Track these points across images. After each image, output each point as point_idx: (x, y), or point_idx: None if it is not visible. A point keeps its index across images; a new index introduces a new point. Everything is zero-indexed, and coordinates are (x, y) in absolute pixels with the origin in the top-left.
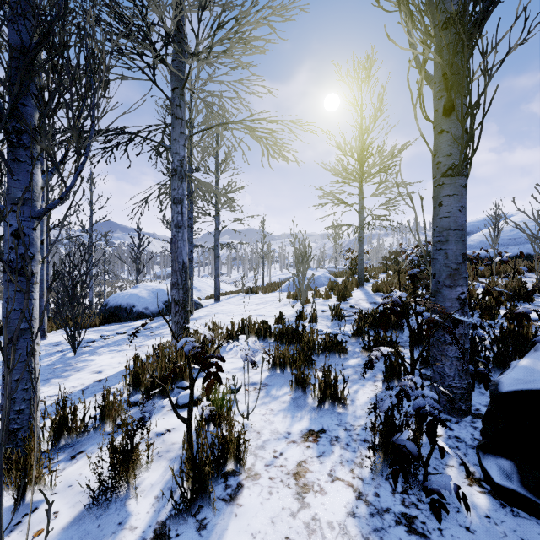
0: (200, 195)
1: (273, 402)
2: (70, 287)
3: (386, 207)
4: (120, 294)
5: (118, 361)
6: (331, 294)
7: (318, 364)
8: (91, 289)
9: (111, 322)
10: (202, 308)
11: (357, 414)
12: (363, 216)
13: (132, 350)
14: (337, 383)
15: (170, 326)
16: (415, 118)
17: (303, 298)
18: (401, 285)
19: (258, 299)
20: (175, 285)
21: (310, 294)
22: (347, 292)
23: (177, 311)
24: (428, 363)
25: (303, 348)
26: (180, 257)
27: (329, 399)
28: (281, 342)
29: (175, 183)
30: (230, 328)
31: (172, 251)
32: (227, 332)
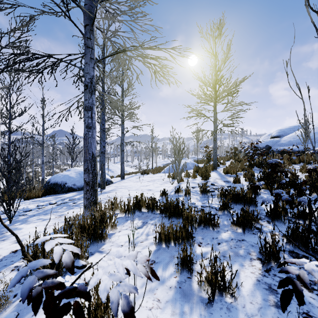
0: (108, 108)
1: (160, 288)
2: (3, 172)
3: (232, 118)
4: (58, 175)
5: (39, 230)
6: (196, 175)
7: (196, 238)
8: (43, 171)
9: (50, 194)
10: (112, 184)
11: (248, 311)
12: (216, 124)
13: (54, 219)
14: (217, 261)
15: (17, 240)
16: (305, 5)
17: (179, 178)
18: (242, 169)
19: (149, 178)
20: (86, 171)
21: (182, 175)
22: (207, 173)
23: (88, 190)
24: (293, 240)
25: (184, 225)
26: (90, 150)
27: (216, 289)
28: (165, 214)
29: (86, 95)
30: (128, 200)
31: (84, 145)
32: (124, 206)
